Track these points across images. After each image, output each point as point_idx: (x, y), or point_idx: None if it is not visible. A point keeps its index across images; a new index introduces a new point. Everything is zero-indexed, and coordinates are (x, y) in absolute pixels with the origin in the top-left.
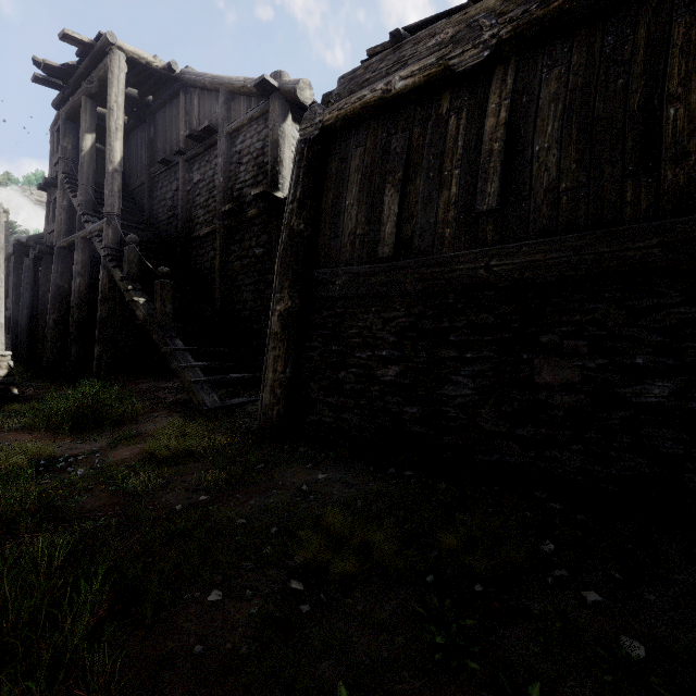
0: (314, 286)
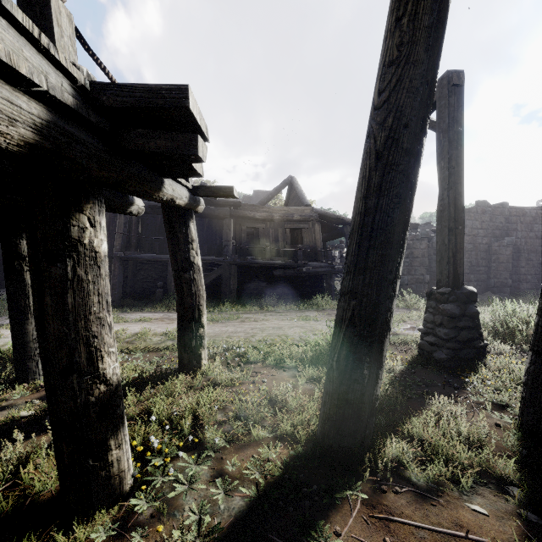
0: None
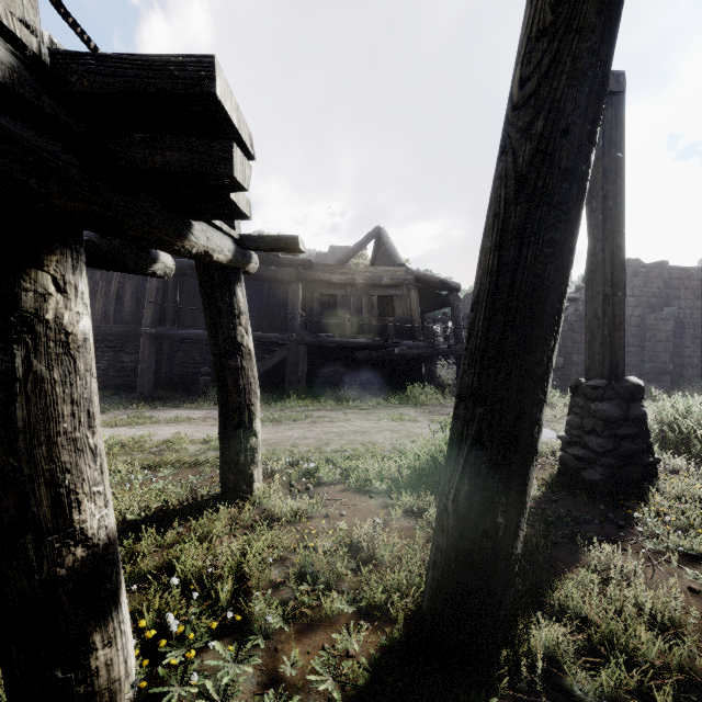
0: None
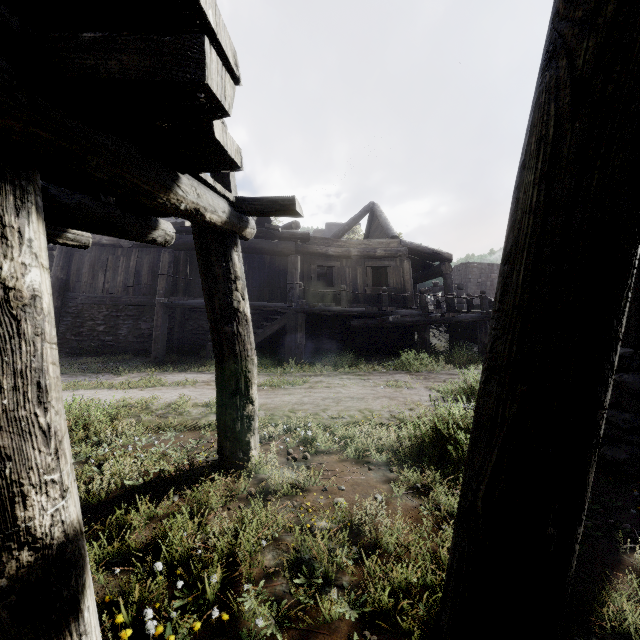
0: (68, 298)
